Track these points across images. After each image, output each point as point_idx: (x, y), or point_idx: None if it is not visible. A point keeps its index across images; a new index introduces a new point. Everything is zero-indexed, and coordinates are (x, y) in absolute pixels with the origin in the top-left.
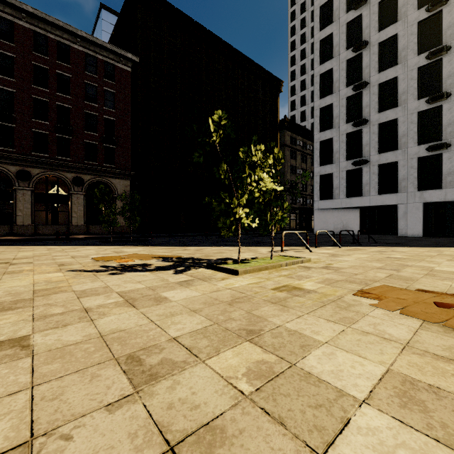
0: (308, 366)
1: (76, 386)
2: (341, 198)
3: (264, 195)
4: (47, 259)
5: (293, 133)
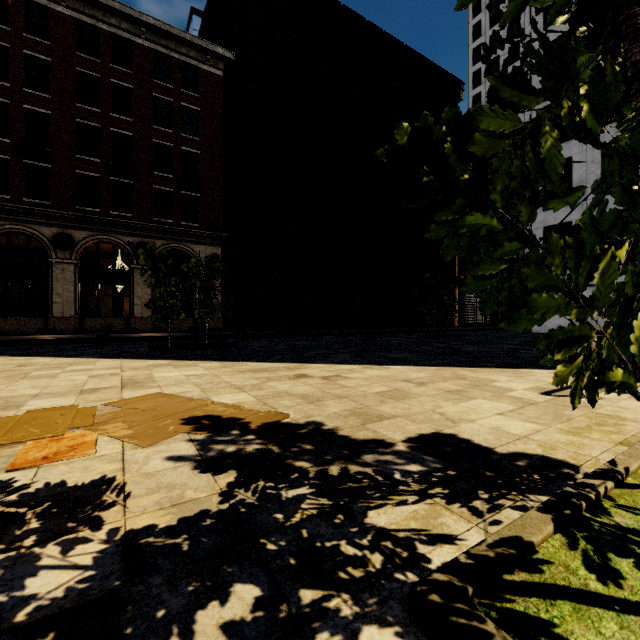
0: None
1: None
2: None
3: None
4: None
5: None
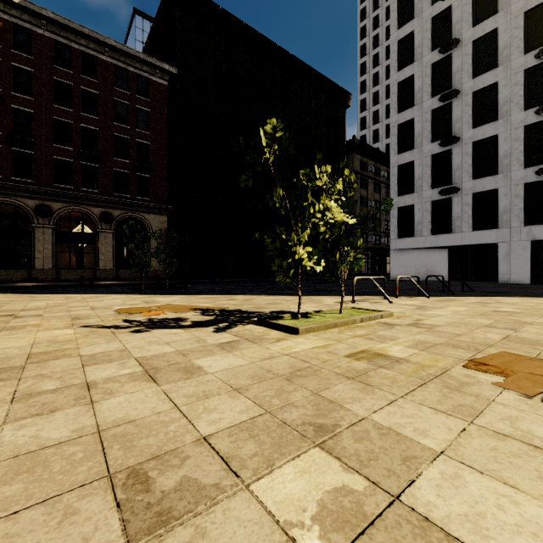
0: (423, 502)
1: (33, 536)
2: (425, 235)
3: (332, 229)
4: (60, 310)
5: (363, 157)
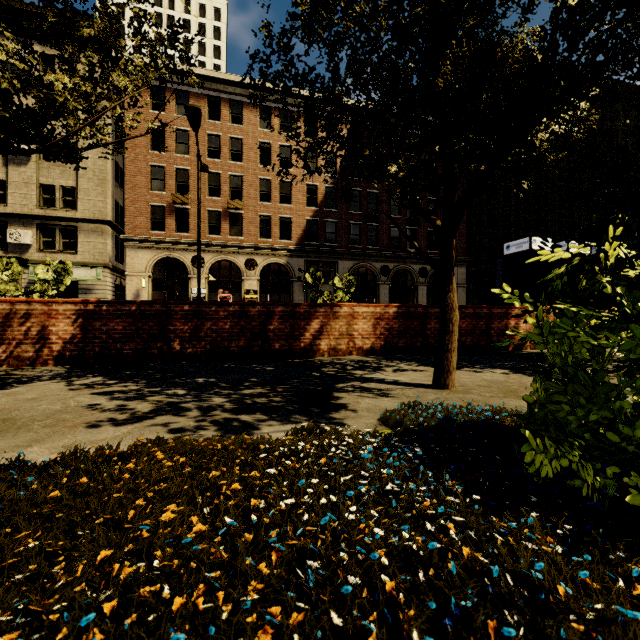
0: None
1: None
2: None
3: None
4: None
5: None
